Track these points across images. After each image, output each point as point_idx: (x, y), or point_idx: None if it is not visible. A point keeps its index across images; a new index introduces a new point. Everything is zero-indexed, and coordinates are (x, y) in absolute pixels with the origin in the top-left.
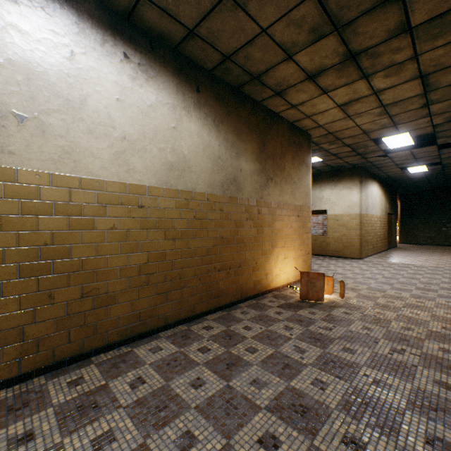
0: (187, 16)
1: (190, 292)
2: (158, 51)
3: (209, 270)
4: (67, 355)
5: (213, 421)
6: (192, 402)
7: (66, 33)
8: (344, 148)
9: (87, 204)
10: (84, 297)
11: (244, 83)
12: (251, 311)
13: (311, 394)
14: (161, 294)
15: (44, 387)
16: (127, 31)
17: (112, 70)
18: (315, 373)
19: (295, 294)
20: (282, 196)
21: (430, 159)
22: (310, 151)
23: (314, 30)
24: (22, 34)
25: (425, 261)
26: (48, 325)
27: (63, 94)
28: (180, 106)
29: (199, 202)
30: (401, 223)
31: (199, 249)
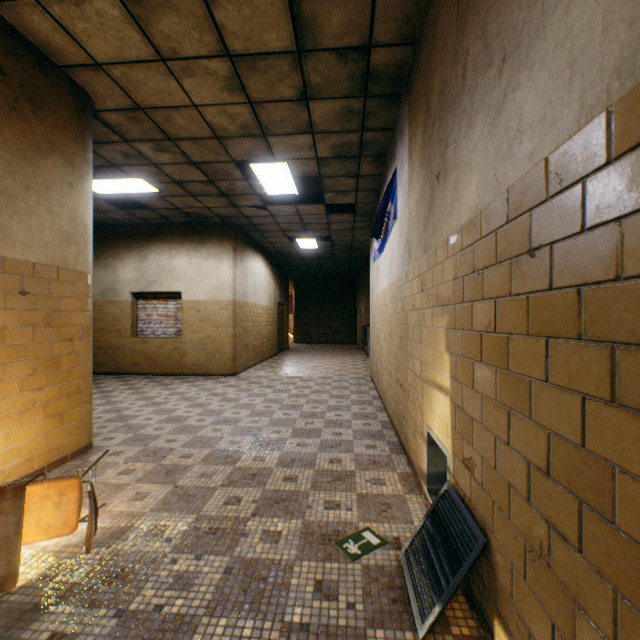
0: None
1: None
2: None
3: None
4: None
5: None
6: None
7: None
8: (191, 169)
9: None
10: None
11: None
12: None
13: None
14: None
15: None
16: None
17: None
18: None
19: None
20: None
21: (320, 229)
22: (86, 134)
23: None
24: None
25: (316, 369)
26: None
27: None
28: None
29: None
30: (296, 316)
31: None
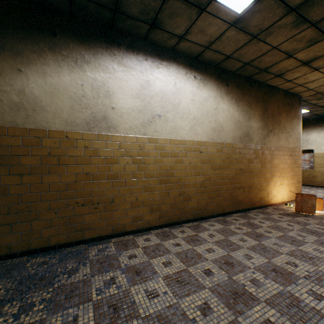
0: (228, 51)
1: (223, 199)
2: (208, 69)
3: (233, 188)
4: (173, 221)
5: (258, 253)
6: (243, 245)
7: (173, 74)
8: None
9: (180, 152)
10: (179, 195)
11: (254, 74)
12: (260, 214)
13: (313, 253)
14: (209, 198)
15: (170, 231)
16: (195, 64)
17: (189, 86)
18: (314, 246)
19: (290, 208)
20: (279, 142)
21: None
22: (300, 108)
23: (310, 40)
24: (160, 80)
25: None
26: (168, 206)
27: (172, 102)
28: (218, 96)
29: (228, 148)
30: None
31: (227, 175)
